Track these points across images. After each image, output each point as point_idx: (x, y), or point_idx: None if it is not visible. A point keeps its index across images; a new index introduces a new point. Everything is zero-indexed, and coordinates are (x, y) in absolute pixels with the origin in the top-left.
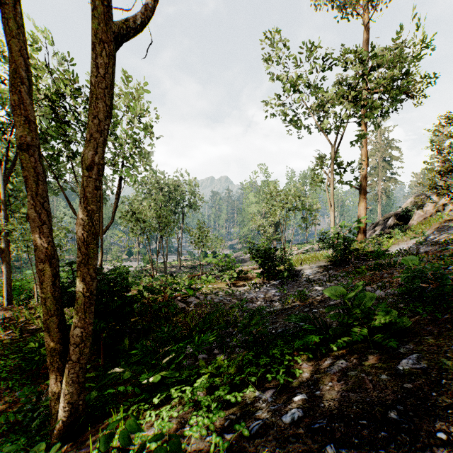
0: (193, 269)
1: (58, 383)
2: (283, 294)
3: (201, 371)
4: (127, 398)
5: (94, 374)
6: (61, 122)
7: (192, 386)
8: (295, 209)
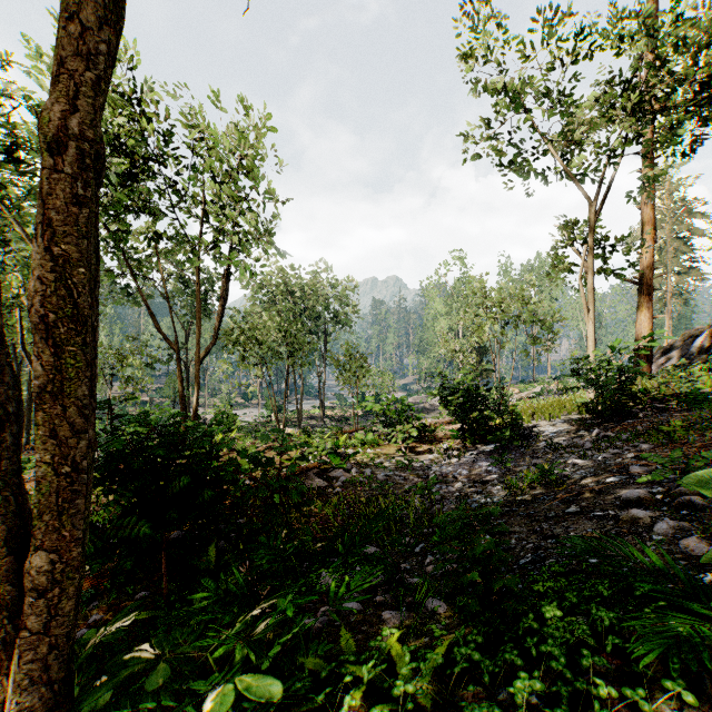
0: (343, 422)
1: (4, 678)
2: (504, 471)
3: (344, 669)
4: (183, 697)
5: (146, 617)
6: (133, 182)
7: (320, 708)
8: (518, 321)
